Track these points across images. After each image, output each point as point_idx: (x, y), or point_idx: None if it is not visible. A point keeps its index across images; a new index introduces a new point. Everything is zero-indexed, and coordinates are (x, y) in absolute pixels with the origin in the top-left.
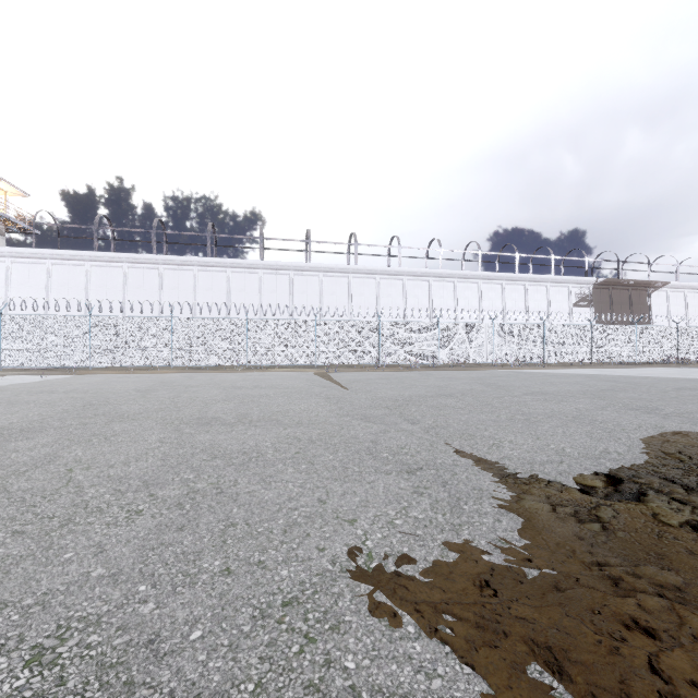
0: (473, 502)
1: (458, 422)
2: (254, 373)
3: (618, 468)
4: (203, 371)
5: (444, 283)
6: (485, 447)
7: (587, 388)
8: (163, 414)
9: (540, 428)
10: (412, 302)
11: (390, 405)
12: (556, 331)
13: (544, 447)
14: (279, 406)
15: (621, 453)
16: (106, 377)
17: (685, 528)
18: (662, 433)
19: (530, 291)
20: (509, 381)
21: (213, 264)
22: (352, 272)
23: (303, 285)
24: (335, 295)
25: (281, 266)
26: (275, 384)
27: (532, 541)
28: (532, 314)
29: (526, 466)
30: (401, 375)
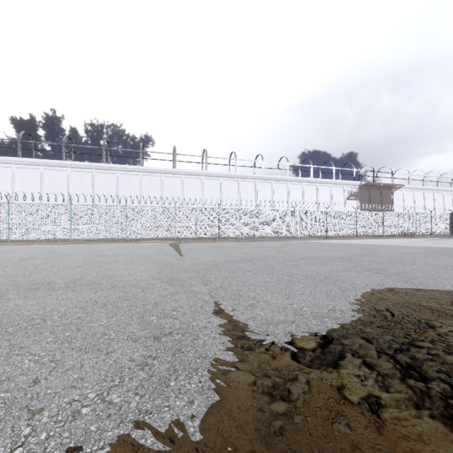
0: (186, 375)
1: (238, 283)
2: (126, 244)
3: (335, 327)
4: (92, 242)
5: (265, 183)
6: (243, 307)
7: (345, 254)
8: (10, 280)
9: (295, 287)
10: (244, 196)
11: (201, 268)
12: (334, 215)
13: (288, 306)
14: (115, 271)
15: (343, 311)
16: (10, 248)
17: (363, 406)
18: (381, 291)
19: (320, 189)
20: (297, 248)
21: (106, 168)
22: (204, 175)
23: (170, 183)
24: (192, 190)
25: (155, 170)
26: (132, 252)
27: (204, 435)
28: (319, 204)
29: (263, 326)
30: (228, 245)
